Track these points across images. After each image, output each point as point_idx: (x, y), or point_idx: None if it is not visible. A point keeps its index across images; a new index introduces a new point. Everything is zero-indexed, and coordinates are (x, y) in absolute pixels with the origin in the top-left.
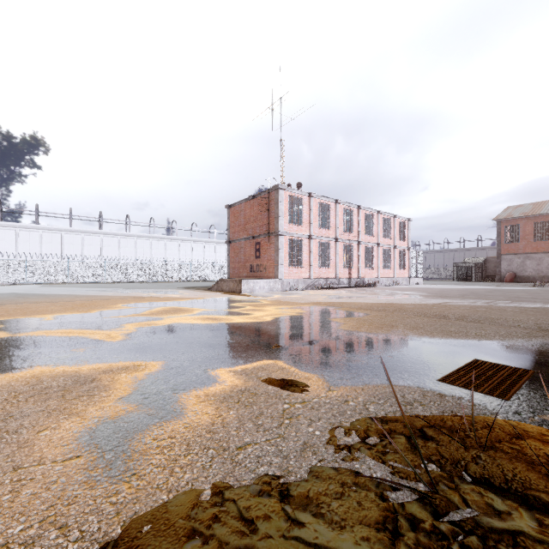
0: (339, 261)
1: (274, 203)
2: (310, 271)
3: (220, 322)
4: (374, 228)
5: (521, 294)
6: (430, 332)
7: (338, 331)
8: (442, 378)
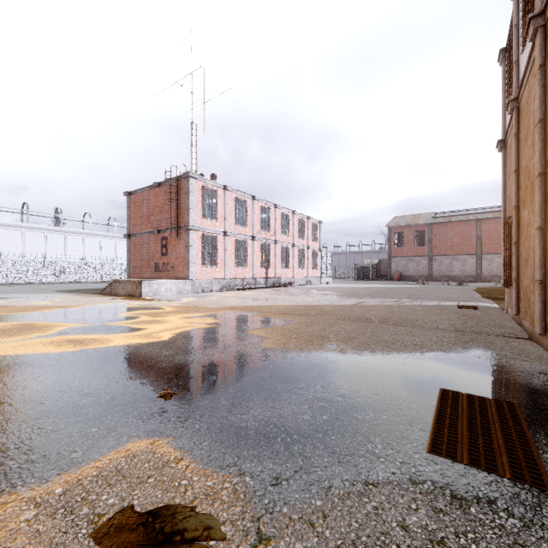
0: (256, 260)
1: (183, 193)
2: (225, 271)
3: (87, 347)
4: (290, 228)
5: (414, 292)
6: (366, 344)
7: (260, 352)
8: (432, 445)
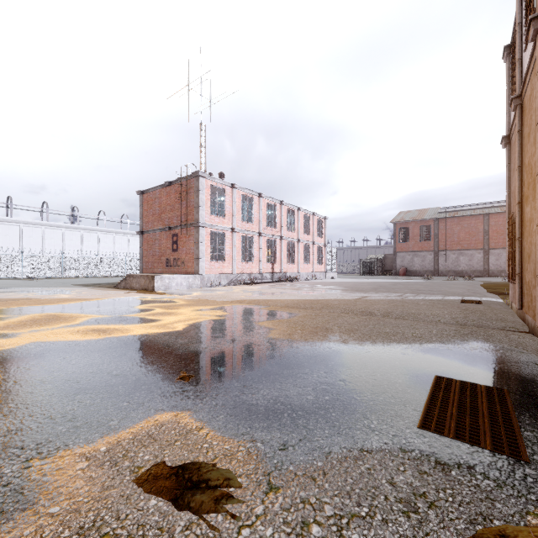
0: (262, 255)
1: (193, 191)
2: (233, 266)
3: (110, 335)
4: (295, 224)
5: (419, 287)
6: (368, 335)
7: (268, 341)
8: (423, 422)
